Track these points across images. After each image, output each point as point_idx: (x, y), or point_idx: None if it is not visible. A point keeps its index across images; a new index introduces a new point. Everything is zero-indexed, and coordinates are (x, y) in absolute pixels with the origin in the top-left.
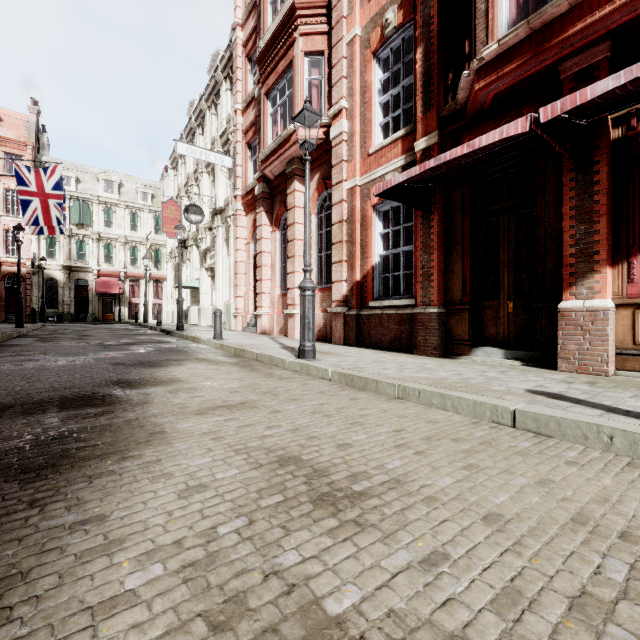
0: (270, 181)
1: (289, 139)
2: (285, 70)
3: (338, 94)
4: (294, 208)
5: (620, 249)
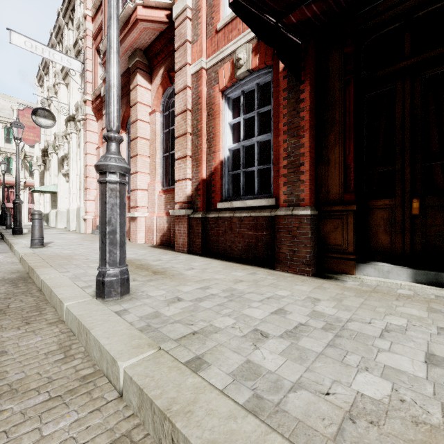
0: None
1: (128, 22)
2: None
3: None
4: (137, 103)
5: None
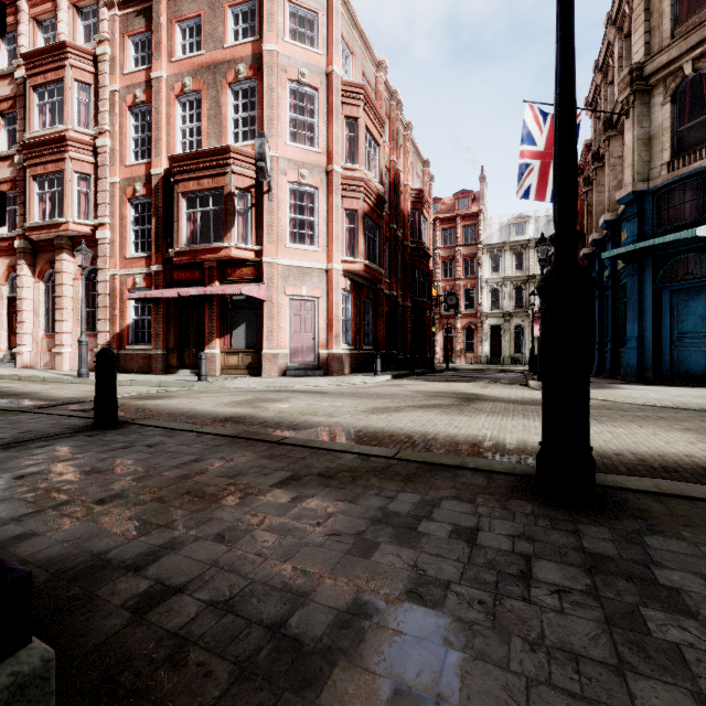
0: (34, 241)
1: (60, 226)
2: (55, 172)
3: (103, 212)
4: (63, 273)
5: (222, 333)
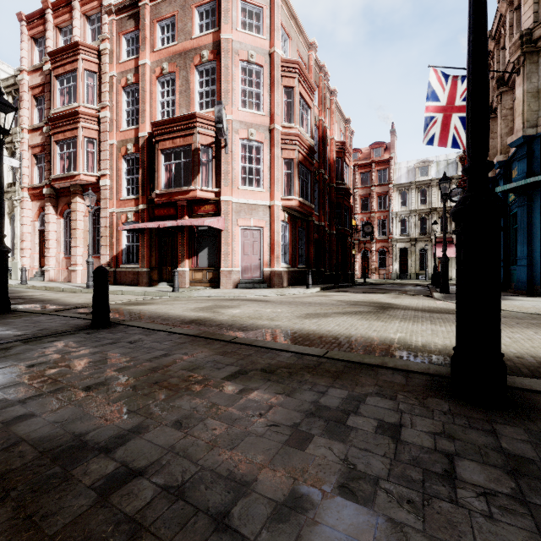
0: (57, 188)
1: (74, 177)
2: (71, 138)
3: (105, 166)
4: (77, 212)
5: (190, 255)
